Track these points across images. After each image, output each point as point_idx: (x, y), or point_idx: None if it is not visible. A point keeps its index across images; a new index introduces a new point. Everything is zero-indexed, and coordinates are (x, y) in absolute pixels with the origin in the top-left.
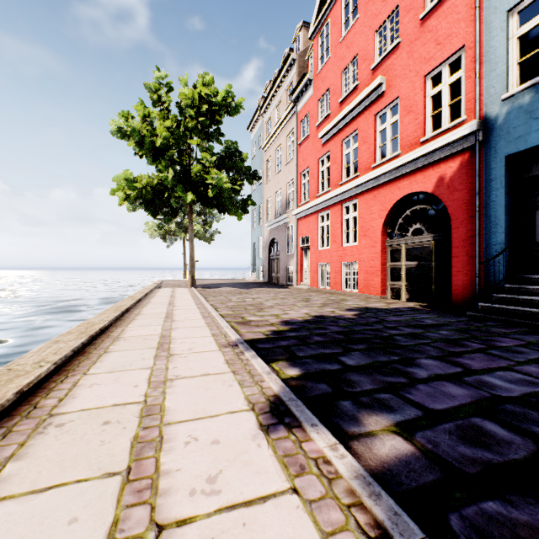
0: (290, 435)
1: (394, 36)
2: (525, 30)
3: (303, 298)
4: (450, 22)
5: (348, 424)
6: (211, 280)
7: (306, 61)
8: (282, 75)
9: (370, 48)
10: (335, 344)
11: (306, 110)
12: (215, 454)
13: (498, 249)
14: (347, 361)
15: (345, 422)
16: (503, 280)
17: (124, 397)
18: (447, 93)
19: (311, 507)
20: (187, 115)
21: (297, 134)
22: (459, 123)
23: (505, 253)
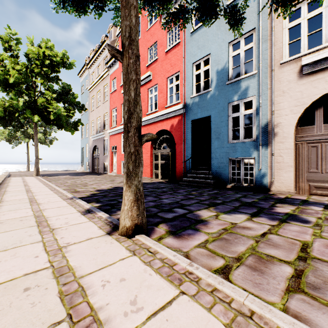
0: (92, 214)
1: (156, 54)
2: (197, 73)
3: (111, 180)
4: (175, 59)
5: (112, 213)
6: (51, 171)
7: (115, 46)
8: (101, 50)
9: (146, 55)
10: (118, 196)
11: (115, 75)
12: (67, 220)
13: (190, 156)
14: (120, 200)
15: (112, 213)
16: (191, 168)
17: (24, 215)
18: (175, 88)
19: (94, 222)
20: (33, 63)
21: (110, 87)
22: (178, 103)
23: (192, 158)
